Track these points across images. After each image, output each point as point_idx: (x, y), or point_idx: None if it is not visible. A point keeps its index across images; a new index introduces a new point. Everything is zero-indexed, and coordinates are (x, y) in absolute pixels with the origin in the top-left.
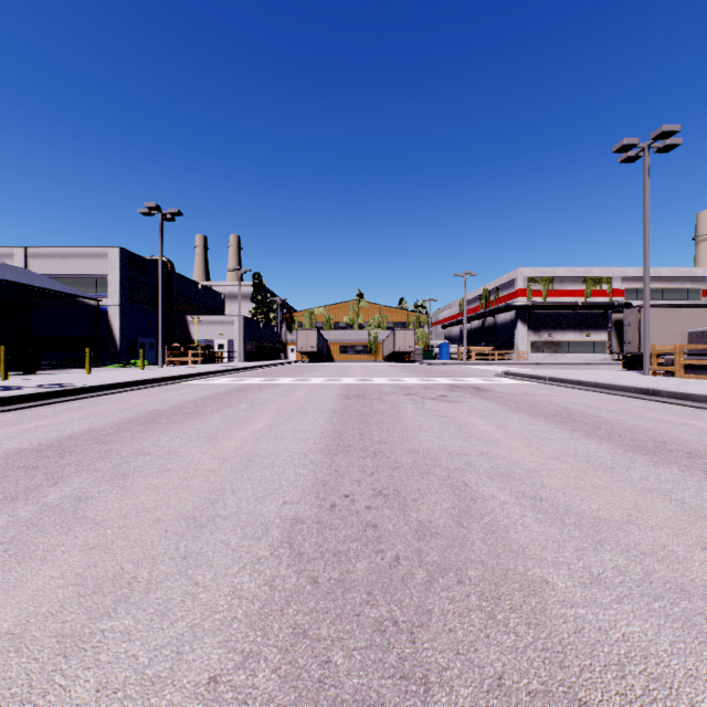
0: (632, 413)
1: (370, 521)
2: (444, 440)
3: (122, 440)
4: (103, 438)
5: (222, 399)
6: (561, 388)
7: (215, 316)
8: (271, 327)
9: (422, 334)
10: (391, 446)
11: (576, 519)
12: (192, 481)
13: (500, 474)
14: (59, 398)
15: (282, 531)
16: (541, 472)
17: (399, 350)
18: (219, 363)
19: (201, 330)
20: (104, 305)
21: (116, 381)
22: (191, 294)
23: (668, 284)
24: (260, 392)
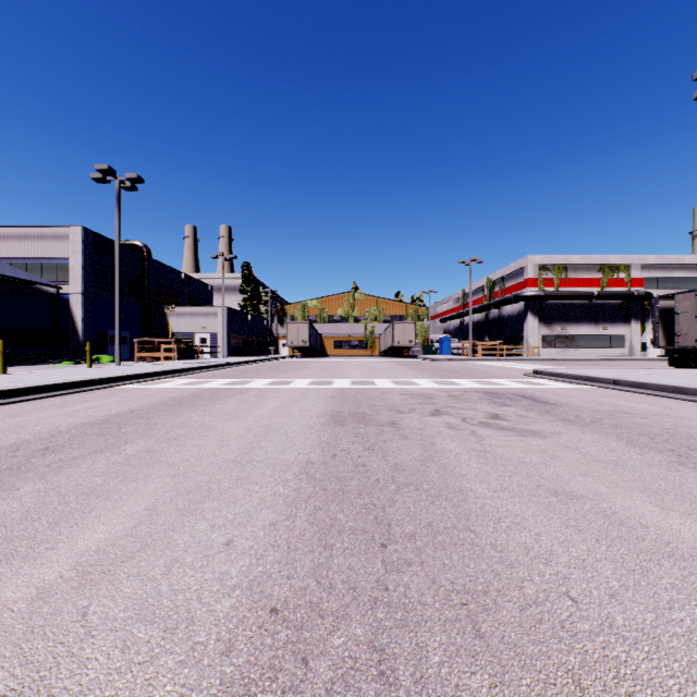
0: None
1: None
2: None
3: None
4: None
5: (122, 425)
6: (653, 397)
7: (197, 307)
8: (260, 320)
9: (421, 327)
10: None
11: None
12: None
13: None
14: None
15: None
16: None
17: (398, 345)
18: (197, 359)
19: (181, 323)
20: (65, 293)
21: None
22: (173, 284)
23: (692, 272)
24: (203, 407)
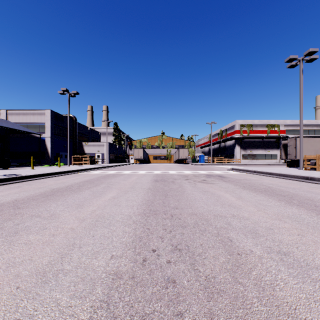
0: (305, 190)
1: (170, 277)
2: (210, 206)
3: (29, 206)
4: (19, 205)
5: (93, 182)
6: (261, 176)
7: (96, 142)
8: (122, 147)
9: (191, 150)
10: (181, 211)
11: (318, 274)
12: (56, 237)
13: (250, 231)
14: (10, 181)
15: (104, 288)
16: (275, 230)
17: (181, 158)
18: (97, 164)
19: (89, 149)
20: (43, 137)
21: (42, 173)
22: (85, 132)
23: (306, 127)
24: (113, 178)
